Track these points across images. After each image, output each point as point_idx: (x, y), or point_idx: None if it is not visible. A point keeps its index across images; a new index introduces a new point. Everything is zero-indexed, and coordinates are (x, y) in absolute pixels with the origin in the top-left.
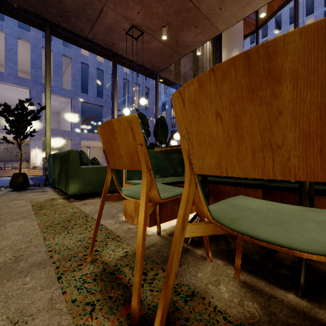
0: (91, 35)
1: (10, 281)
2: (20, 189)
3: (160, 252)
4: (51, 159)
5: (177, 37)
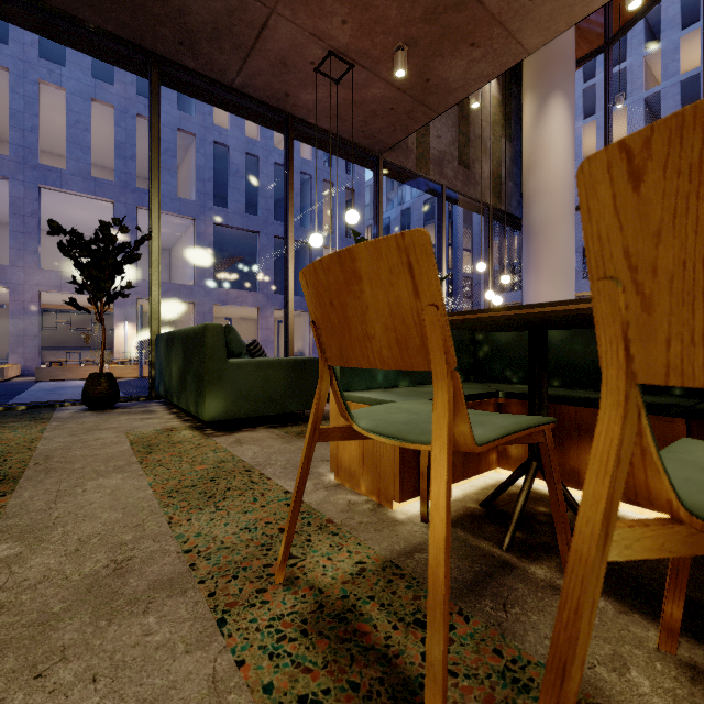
0: (242, 79)
1: (114, 625)
2: (102, 407)
3: None
4: (163, 344)
5: (428, 72)
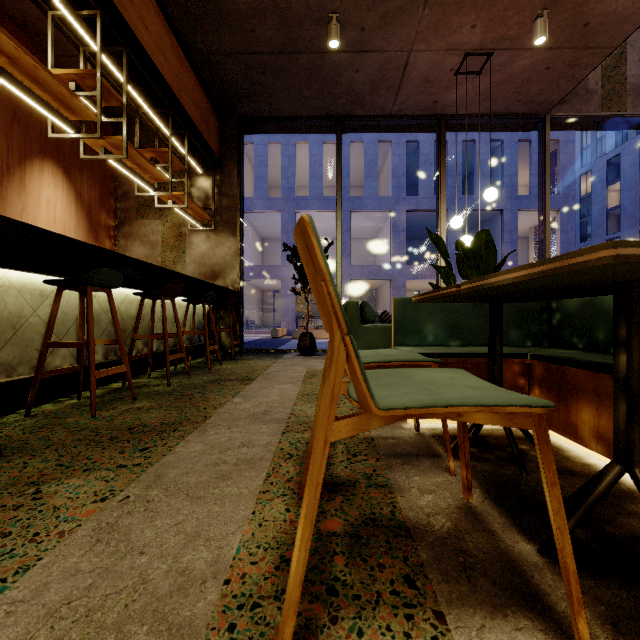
0: (398, 106)
1: (254, 424)
2: (307, 354)
3: (394, 446)
4: None
5: (583, 18)
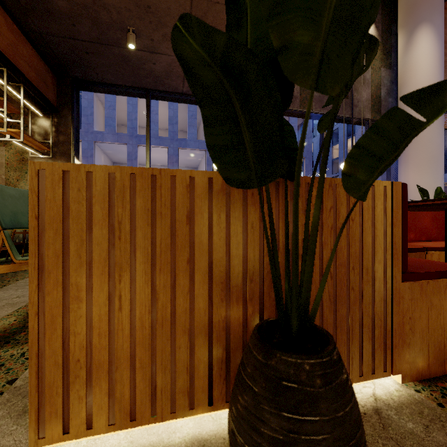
0: (186, 89)
1: None
2: None
3: None
4: None
5: None
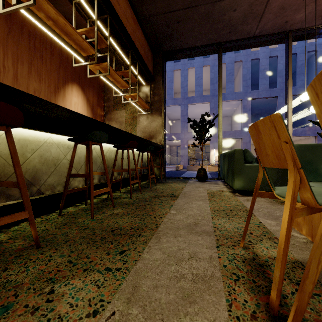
0: (259, 30)
1: (191, 235)
2: (202, 180)
3: None
4: (222, 157)
5: None
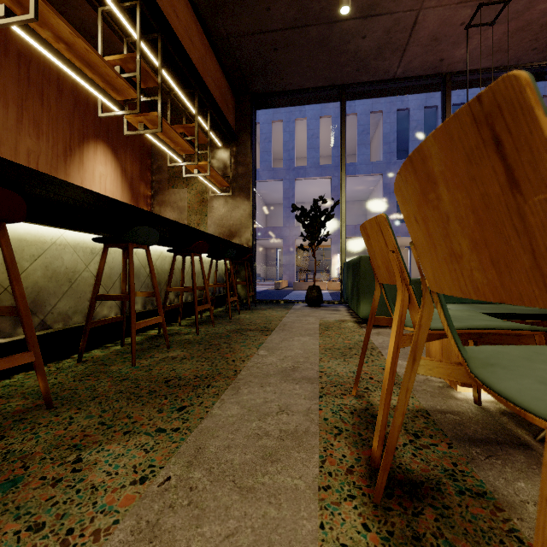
0: (402, 69)
1: (286, 383)
2: (314, 305)
3: (460, 425)
4: (345, 268)
5: None
